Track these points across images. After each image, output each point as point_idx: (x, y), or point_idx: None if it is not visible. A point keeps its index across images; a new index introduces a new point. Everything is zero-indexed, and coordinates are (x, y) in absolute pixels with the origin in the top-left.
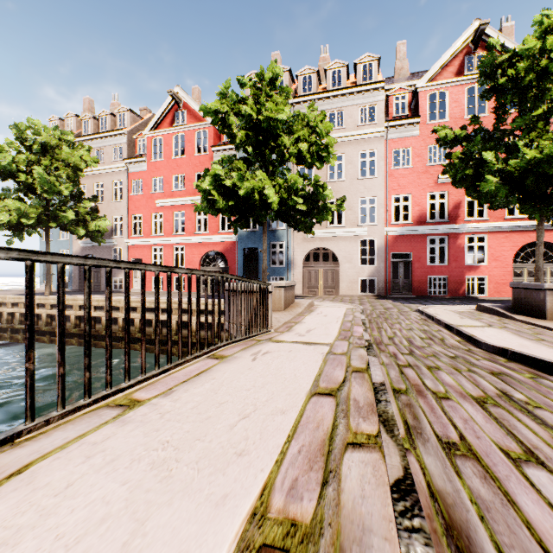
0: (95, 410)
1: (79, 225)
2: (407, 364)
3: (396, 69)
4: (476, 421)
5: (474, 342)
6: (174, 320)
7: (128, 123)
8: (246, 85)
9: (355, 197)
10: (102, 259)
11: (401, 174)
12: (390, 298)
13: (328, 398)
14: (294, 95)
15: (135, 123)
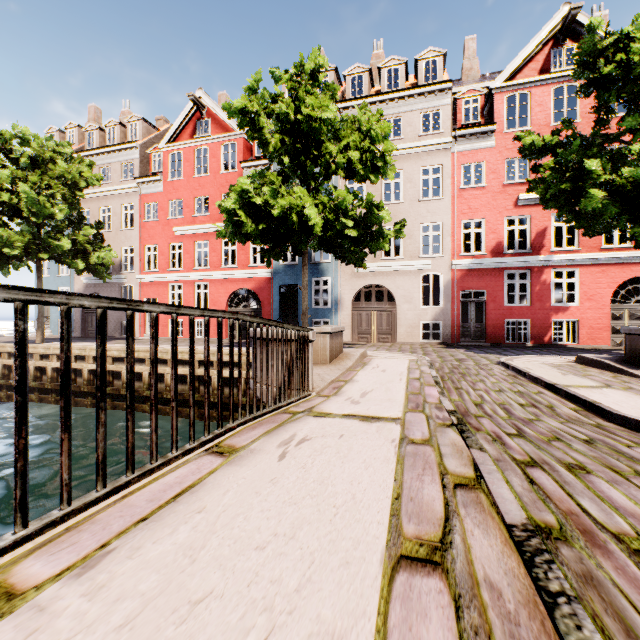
0: None
1: (78, 256)
2: (528, 458)
3: (463, 70)
4: None
5: (600, 412)
6: None
7: (140, 135)
8: (282, 80)
9: (416, 223)
10: None
11: (472, 195)
12: (460, 346)
13: (431, 579)
14: (341, 99)
15: (149, 136)
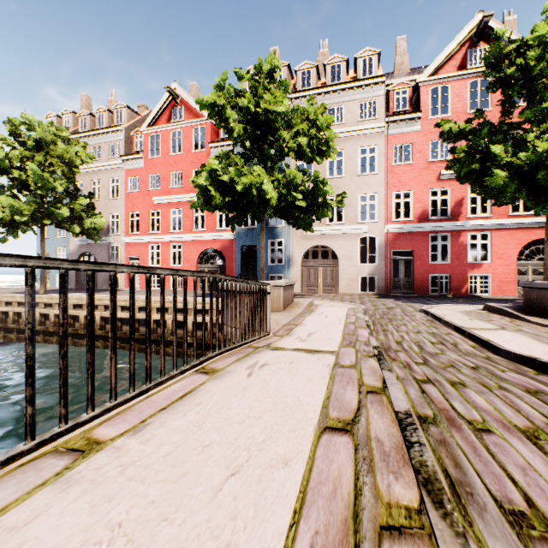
0: (36, 460)
1: (75, 222)
2: (425, 378)
3: (396, 64)
4: (538, 470)
5: (491, 348)
6: (169, 320)
7: (125, 120)
8: (244, 78)
9: (355, 194)
10: (51, 259)
11: (402, 171)
12: (391, 297)
13: (343, 437)
14: (292, 90)
15: (132, 120)
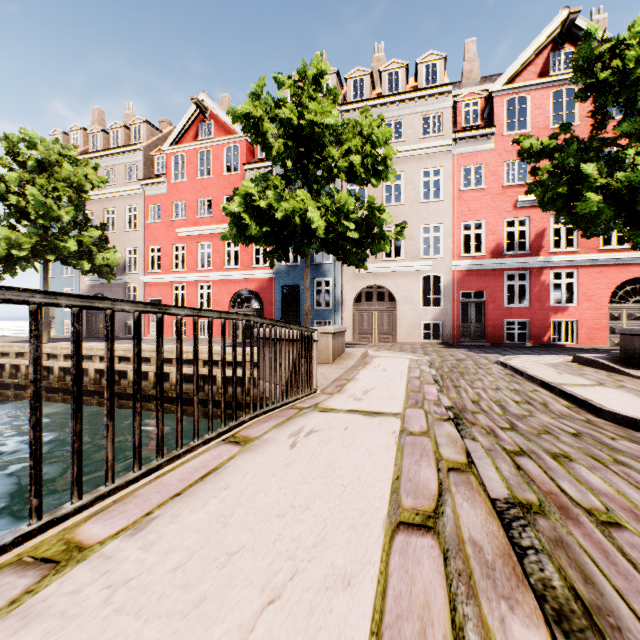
0: None
1: (84, 258)
2: (518, 448)
3: (464, 72)
4: None
5: (591, 409)
6: None
7: (144, 138)
8: (285, 85)
9: (416, 224)
10: (15, 289)
11: (472, 197)
12: (460, 346)
13: (425, 538)
14: (342, 102)
15: (152, 138)
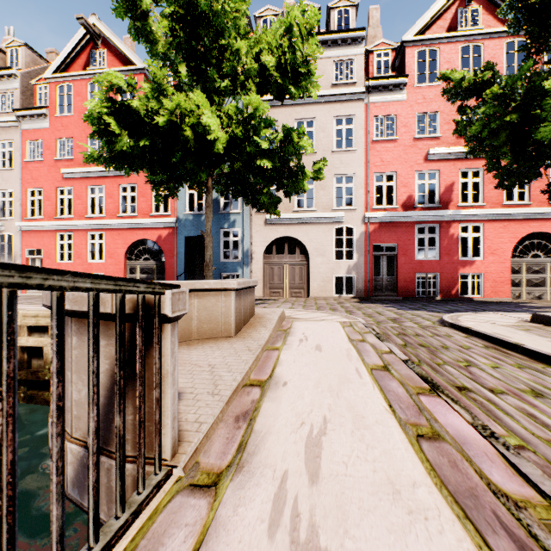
0: None
1: None
2: None
3: (368, 37)
4: None
5: None
6: (48, 347)
7: (23, 64)
8: None
9: (329, 173)
10: None
11: (384, 147)
12: (375, 301)
13: None
14: None
15: (35, 66)
